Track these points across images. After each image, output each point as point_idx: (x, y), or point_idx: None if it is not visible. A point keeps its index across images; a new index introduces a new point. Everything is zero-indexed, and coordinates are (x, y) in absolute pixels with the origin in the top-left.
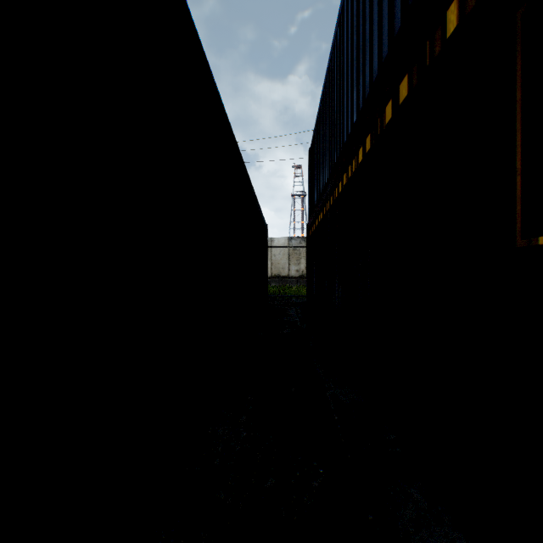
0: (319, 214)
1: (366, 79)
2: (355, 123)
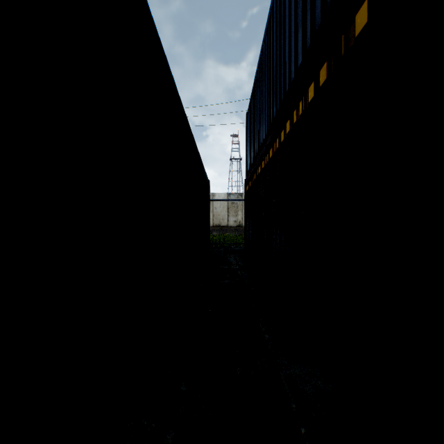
0: (257, 168)
1: (315, 10)
2: (302, 64)
